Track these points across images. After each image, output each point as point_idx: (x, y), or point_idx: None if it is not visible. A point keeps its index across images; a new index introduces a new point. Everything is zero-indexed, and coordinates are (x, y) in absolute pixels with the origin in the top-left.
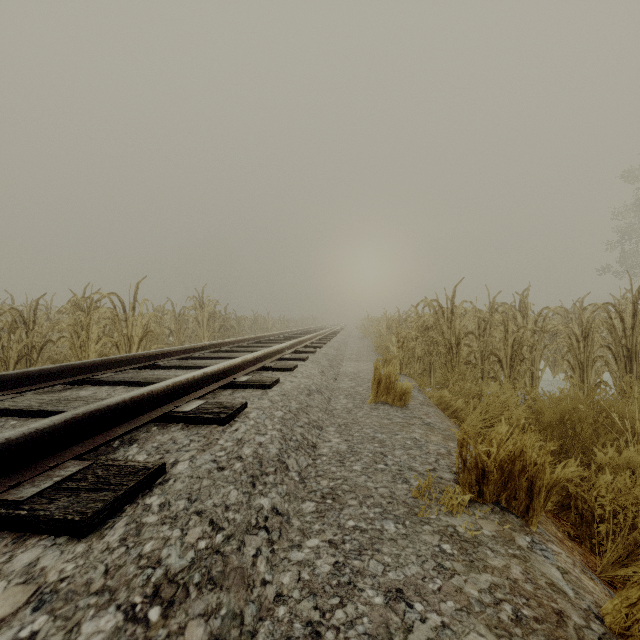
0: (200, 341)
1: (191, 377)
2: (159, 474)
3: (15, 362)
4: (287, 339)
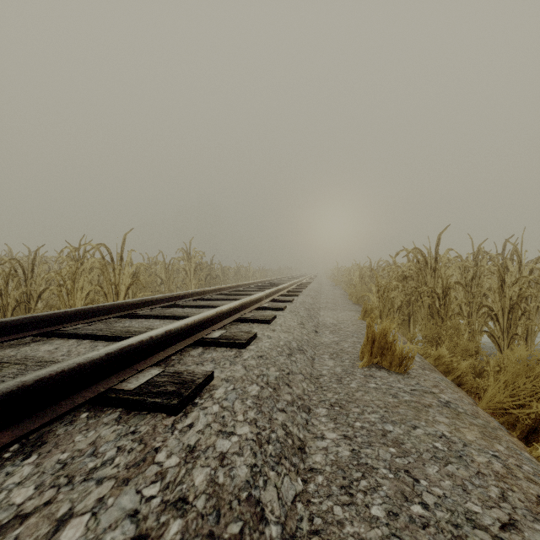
0: (188, 289)
1: (147, 338)
2: None
3: (12, 309)
4: (265, 287)
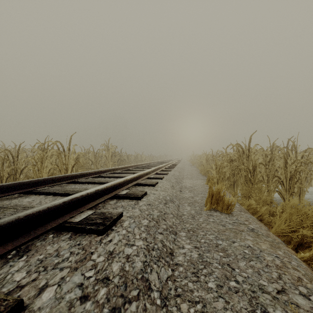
0: (107, 167)
1: (85, 194)
2: None
3: (6, 178)
4: (152, 166)
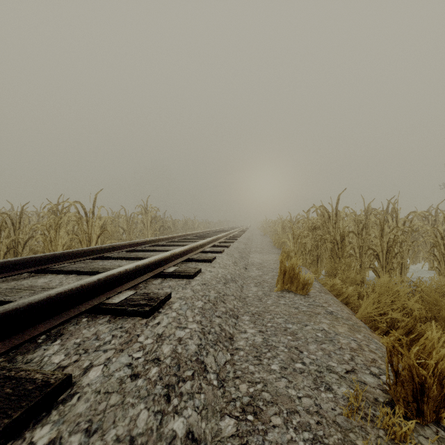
0: (145, 237)
1: (123, 270)
2: (62, 389)
3: (4, 253)
4: (208, 236)
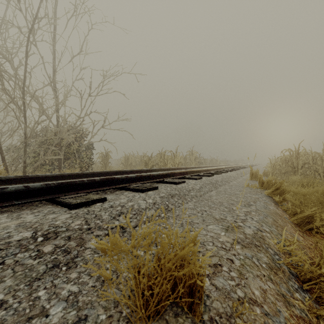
0: None
1: (201, 169)
2: (202, 178)
3: None
4: None
